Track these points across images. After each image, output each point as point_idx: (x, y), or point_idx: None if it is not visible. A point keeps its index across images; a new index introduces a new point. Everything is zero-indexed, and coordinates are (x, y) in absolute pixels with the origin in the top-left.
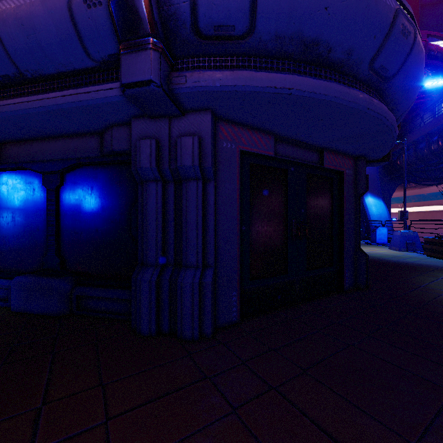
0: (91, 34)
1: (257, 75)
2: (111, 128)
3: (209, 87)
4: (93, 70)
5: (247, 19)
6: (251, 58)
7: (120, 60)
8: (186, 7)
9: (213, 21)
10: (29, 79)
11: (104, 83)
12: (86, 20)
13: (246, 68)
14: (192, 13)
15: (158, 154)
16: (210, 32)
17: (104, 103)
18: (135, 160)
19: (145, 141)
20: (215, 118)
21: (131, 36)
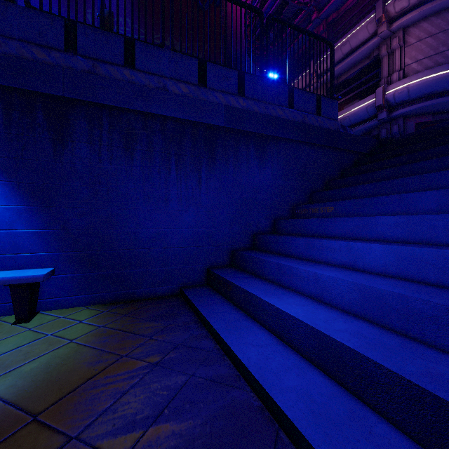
0: (370, 112)
1: (412, 106)
2: (373, 130)
3: (399, 113)
4: (369, 118)
5: (408, 97)
6: (412, 102)
7: (377, 116)
8: (392, 101)
9: (399, 101)
10: (353, 125)
11: (373, 120)
12: (370, 110)
13: (410, 105)
14: (394, 101)
15: (386, 132)
16: (399, 103)
17: (372, 125)
18: (380, 135)
19: (383, 130)
20: (404, 117)
21: (380, 110)
